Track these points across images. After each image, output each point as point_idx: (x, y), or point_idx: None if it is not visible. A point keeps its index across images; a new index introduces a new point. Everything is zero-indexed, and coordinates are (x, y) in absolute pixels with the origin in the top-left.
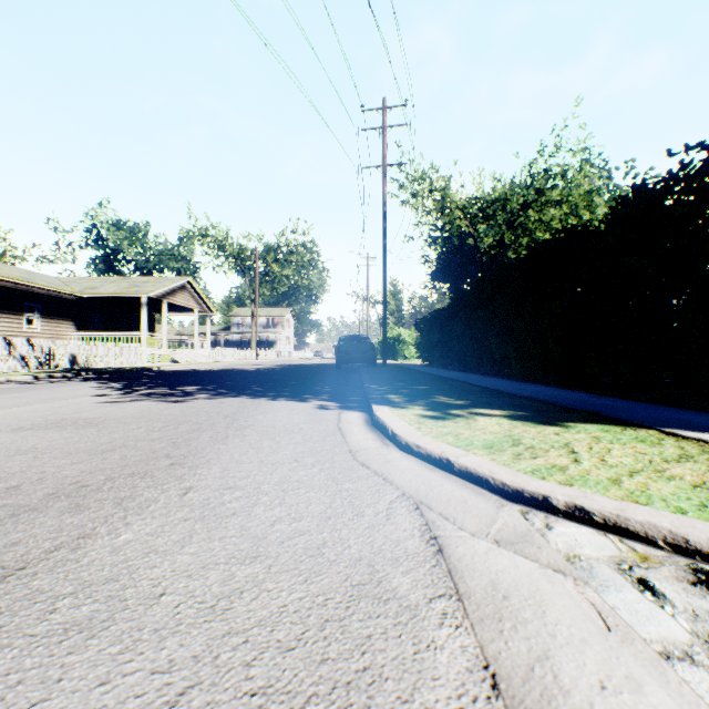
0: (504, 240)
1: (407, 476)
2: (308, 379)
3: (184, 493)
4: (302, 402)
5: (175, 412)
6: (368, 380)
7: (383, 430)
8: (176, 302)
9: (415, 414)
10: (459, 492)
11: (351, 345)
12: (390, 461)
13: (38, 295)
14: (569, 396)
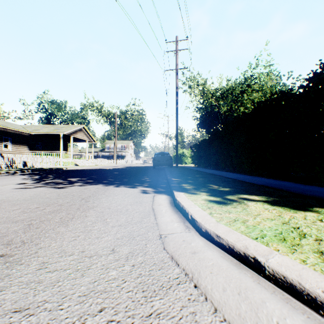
0: (232, 108)
1: (218, 281)
2: (138, 174)
3: None
4: (132, 188)
5: (53, 196)
6: (169, 175)
7: (183, 212)
8: (77, 137)
9: (203, 200)
10: (293, 322)
11: (160, 157)
12: (195, 252)
13: (9, 133)
14: (287, 184)
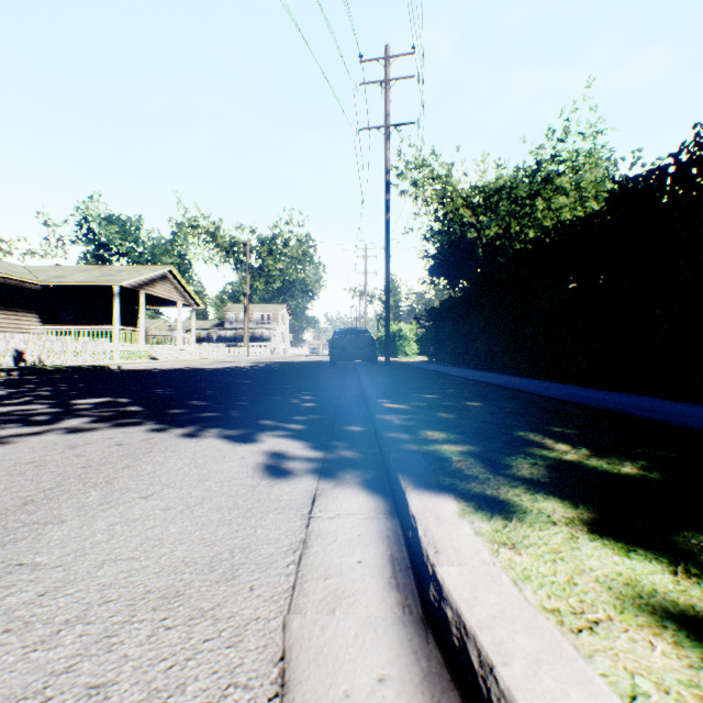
0: (510, 231)
1: None
2: (289, 383)
3: None
4: (245, 444)
5: None
6: (372, 387)
7: None
8: (156, 294)
9: (634, 606)
10: None
11: (348, 339)
12: None
13: None
14: None
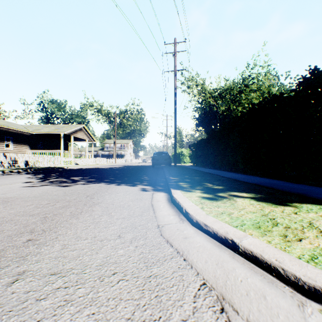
0: (230, 108)
1: (202, 256)
2: (138, 173)
3: (12, 281)
4: (133, 186)
5: (60, 193)
6: (168, 174)
7: (179, 207)
8: (77, 136)
9: (197, 196)
10: (252, 280)
11: (159, 156)
12: (187, 237)
13: (11, 132)
14: (277, 183)
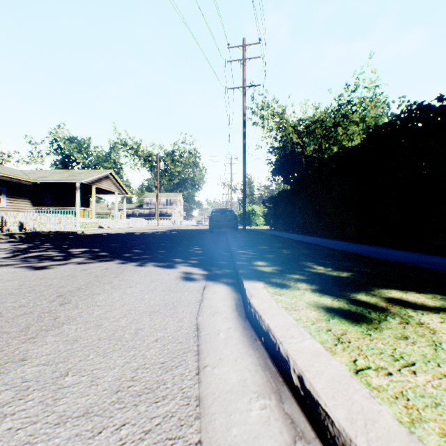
0: (321, 147)
1: None
2: (186, 241)
3: None
4: (168, 269)
5: (7, 287)
6: (233, 243)
7: (272, 351)
8: (102, 187)
9: (312, 306)
10: None
11: (220, 215)
12: None
13: (3, 181)
14: (445, 262)
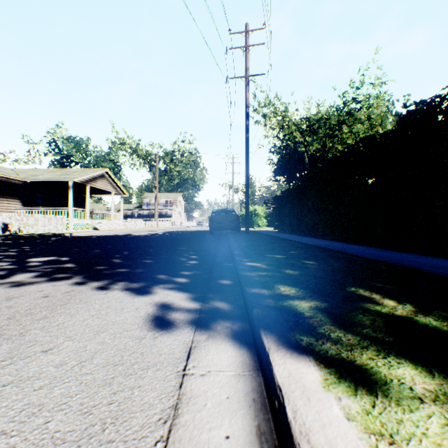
0: (325, 146)
1: None
2: (181, 245)
3: None
4: (141, 296)
5: None
6: (237, 249)
7: None
8: (97, 187)
9: None
10: None
11: (221, 216)
12: None
13: None
14: None
